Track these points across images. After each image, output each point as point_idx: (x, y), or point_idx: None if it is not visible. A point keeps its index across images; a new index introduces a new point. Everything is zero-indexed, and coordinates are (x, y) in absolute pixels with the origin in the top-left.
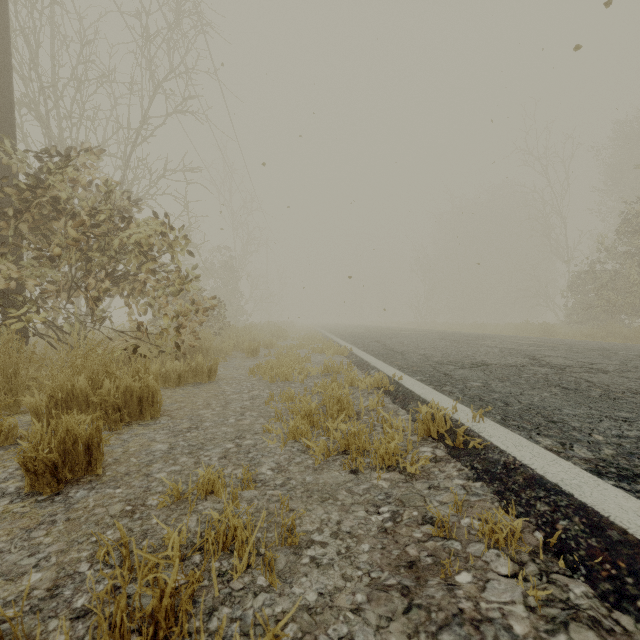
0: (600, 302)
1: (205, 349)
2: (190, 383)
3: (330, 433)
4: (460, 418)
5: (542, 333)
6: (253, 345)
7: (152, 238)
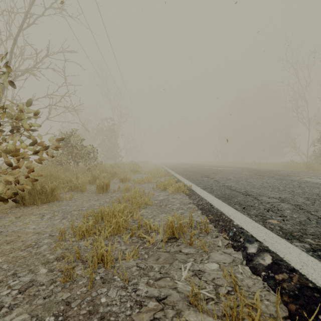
0: None
1: (49, 188)
2: None
3: None
4: None
5: (307, 169)
6: (104, 182)
7: None
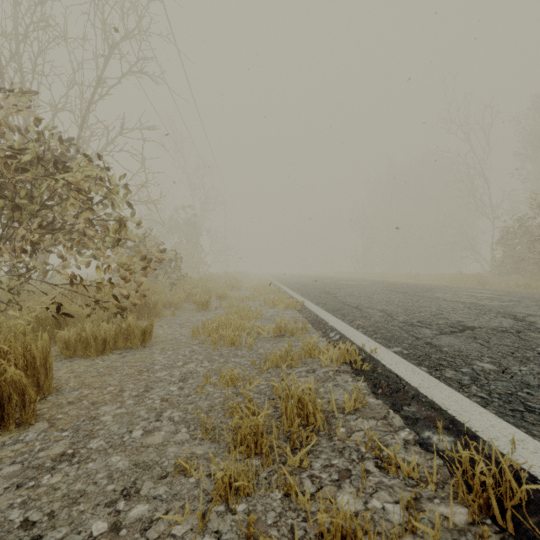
0: (532, 254)
1: (152, 303)
2: (119, 349)
3: (290, 486)
4: (537, 471)
5: (476, 283)
6: (204, 298)
7: (87, 184)
